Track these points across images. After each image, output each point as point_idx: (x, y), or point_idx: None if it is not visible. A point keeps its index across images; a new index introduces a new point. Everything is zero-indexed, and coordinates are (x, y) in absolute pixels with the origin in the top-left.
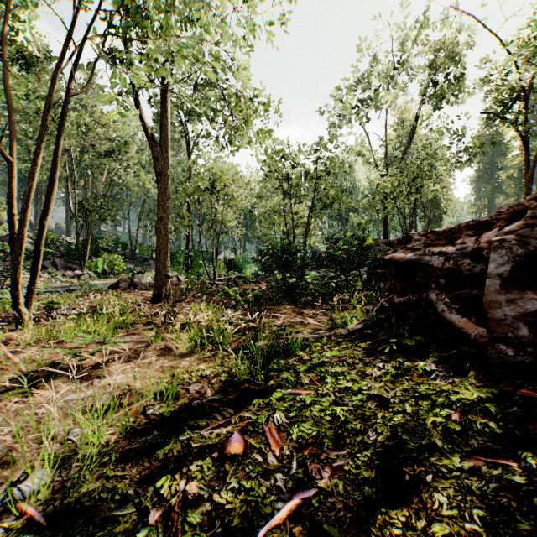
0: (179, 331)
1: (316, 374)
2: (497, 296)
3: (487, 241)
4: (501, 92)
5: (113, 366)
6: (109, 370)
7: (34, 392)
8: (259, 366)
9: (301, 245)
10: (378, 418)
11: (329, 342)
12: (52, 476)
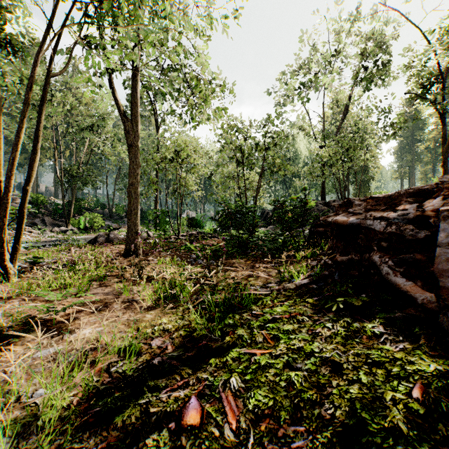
0: (146, 283)
1: (269, 332)
2: (448, 265)
3: (433, 209)
4: (421, 76)
5: (84, 319)
6: (80, 324)
7: (7, 348)
8: (216, 321)
9: (252, 206)
10: (333, 386)
11: (279, 296)
12: (9, 446)
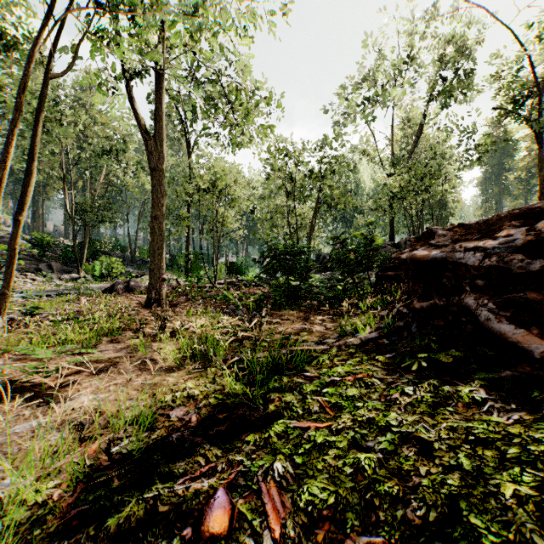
0: (171, 339)
1: (328, 399)
2: None
3: None
4: (513, 88)
5: (85, 383)
6: (78, 389)
7: None
8: (257, 385)
9: (305, 246)
10: (422, 474)
11: (339, 354)
12: None
